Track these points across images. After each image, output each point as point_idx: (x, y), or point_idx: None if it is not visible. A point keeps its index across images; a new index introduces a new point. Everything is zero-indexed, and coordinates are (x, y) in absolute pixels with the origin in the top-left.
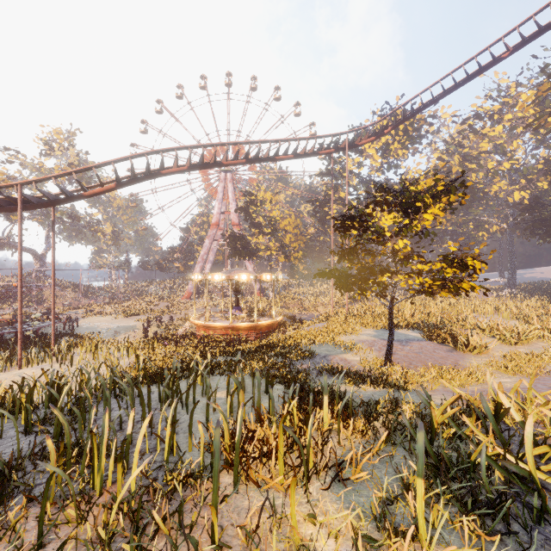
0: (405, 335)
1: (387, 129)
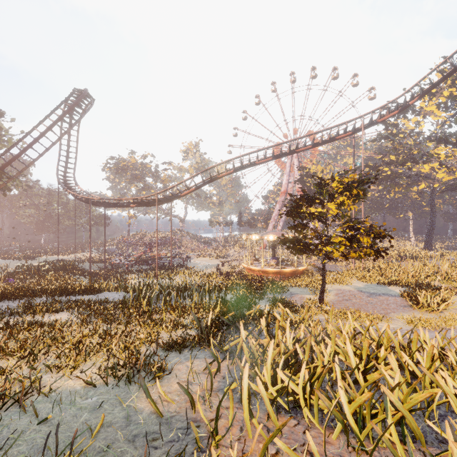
0: (389, 291)
1: (413, 100)
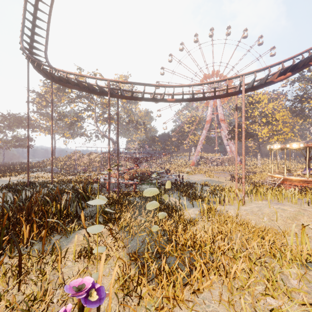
0: None
1: None
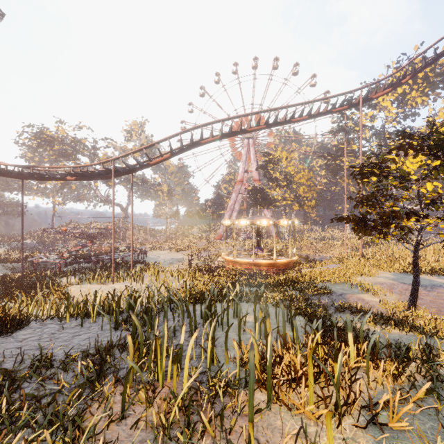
0: (430, 280)
1: (405, 78)
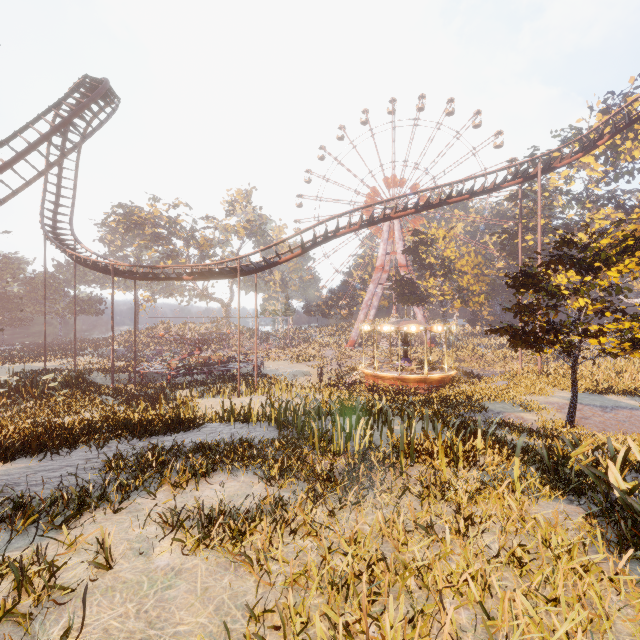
0: (616, 402)
1: (602, 140)
